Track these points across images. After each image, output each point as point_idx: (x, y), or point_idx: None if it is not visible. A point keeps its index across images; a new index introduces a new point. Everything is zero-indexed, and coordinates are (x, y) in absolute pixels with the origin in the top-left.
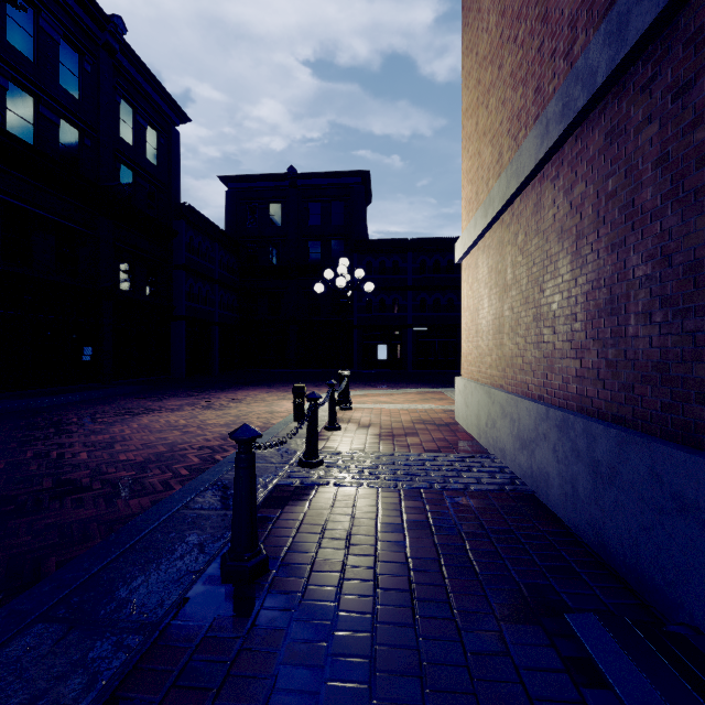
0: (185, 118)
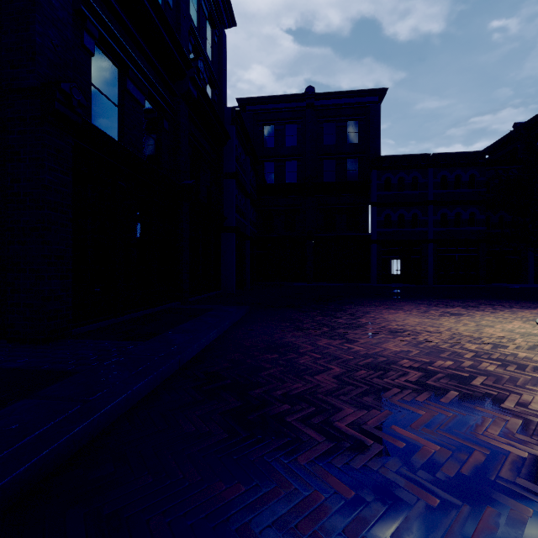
0: (232, 21)
